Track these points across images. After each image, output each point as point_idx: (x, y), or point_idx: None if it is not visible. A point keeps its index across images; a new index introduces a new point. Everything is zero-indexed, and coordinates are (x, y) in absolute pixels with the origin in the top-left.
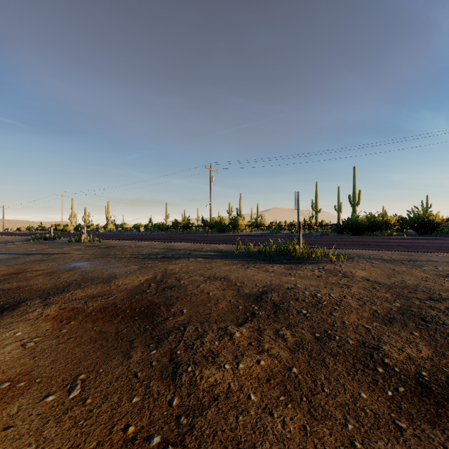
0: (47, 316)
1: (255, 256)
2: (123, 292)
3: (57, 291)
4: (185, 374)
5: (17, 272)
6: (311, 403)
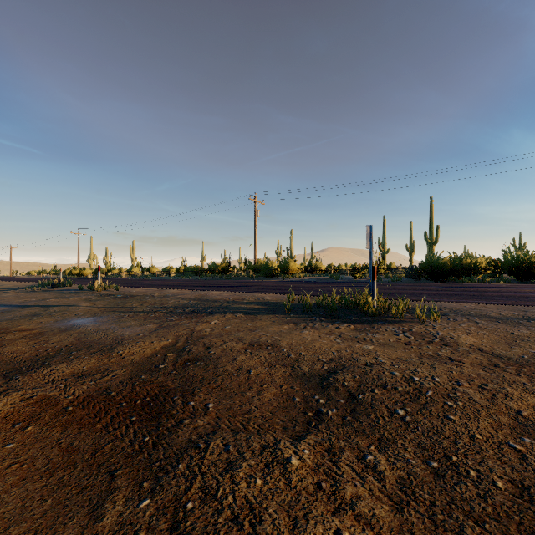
0: None
1: (313, 310)
2: (125, 368)
3: (34, 365)
4: None
5: None
6: None
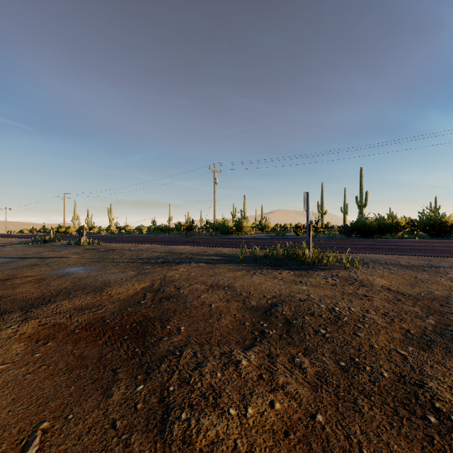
0: (22, 335)
1: (261, 261)
2: (114, 304)
3: (43, 302)
4: (177, 424)
5: (5, 278)
6: None
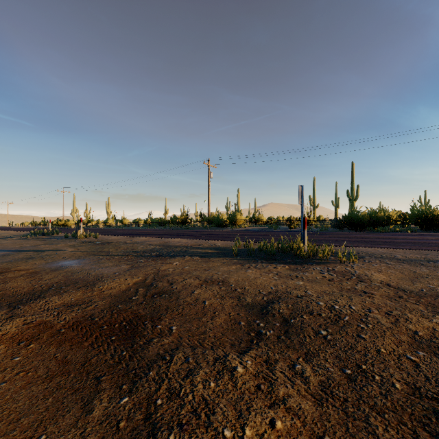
0: (4, 335)
1: (256, 254)
2: (105, 300)
3: (32, 297)
4: None
5: None
6: None
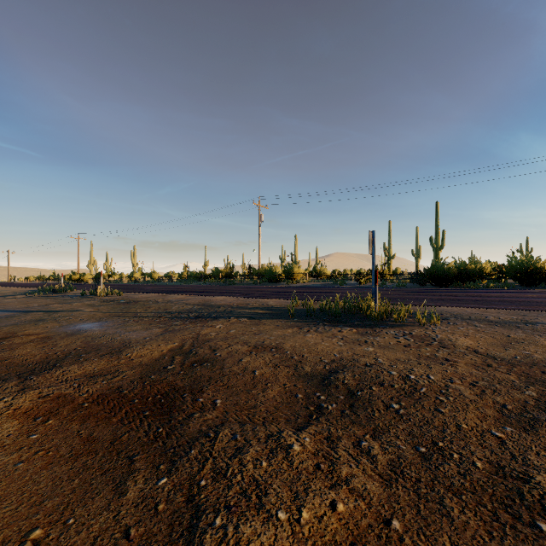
0: (16, 410)
1: (317, 315)
2: (135, 369)
3: (46, 366)
4: (210, 533)
5: (3, 337)
6: None
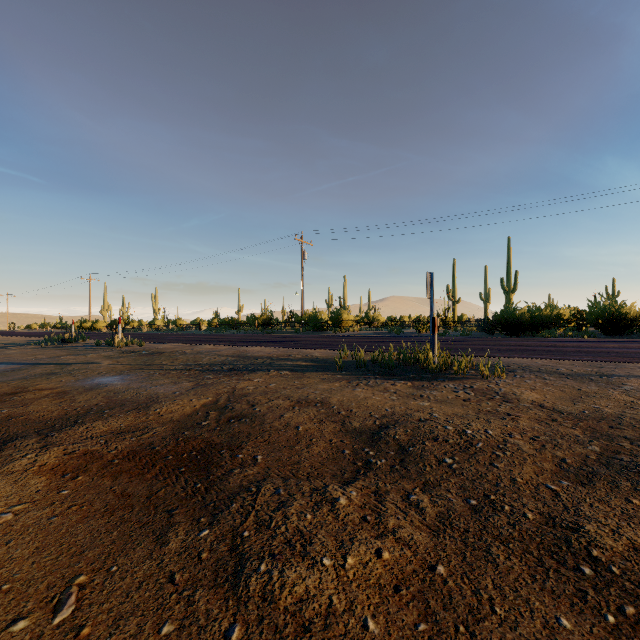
0: (42, 467)
1: (368, 368)
2: (166, 426)
3: (67, 423)
4: (255, 577)
5: (12, 392)
6: (474, 637)
